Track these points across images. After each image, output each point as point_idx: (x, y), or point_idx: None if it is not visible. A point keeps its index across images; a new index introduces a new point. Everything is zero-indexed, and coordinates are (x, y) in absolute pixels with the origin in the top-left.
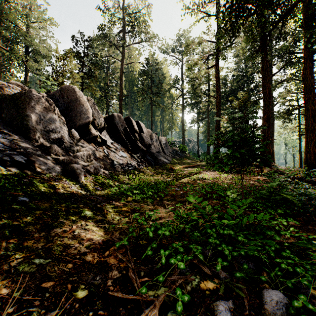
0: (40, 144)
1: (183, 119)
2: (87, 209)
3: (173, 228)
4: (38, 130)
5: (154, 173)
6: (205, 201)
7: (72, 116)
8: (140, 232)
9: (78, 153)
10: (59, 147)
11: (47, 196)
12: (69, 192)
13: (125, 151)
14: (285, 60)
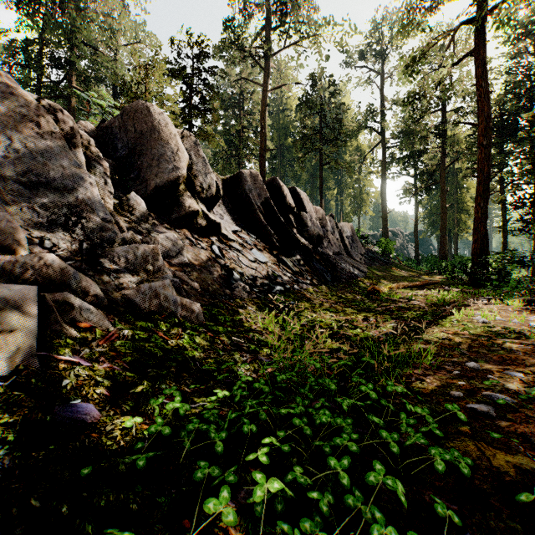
0: None
1: (384, 190)
2: None
3: None
4: None
5: (334, 302)
6: None
7: (141, 167)
8: None
9: (119, 248)
10: (61, 231)
11: None
12: None
13: (265, 249)
14: None
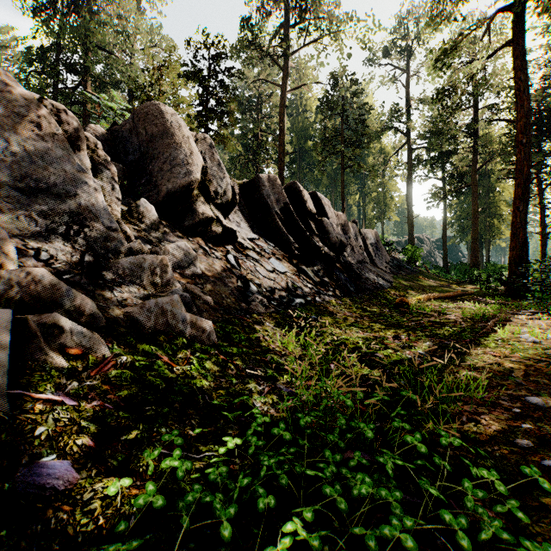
0: None
1: (410, 194)
2: None
3: None
4: None
5: (359, 315)
6: None
7: (153, 172)
8: None
9: (125, 259)
10: (61, 241)
11: None
12: None
13: (284, 258)
14: None
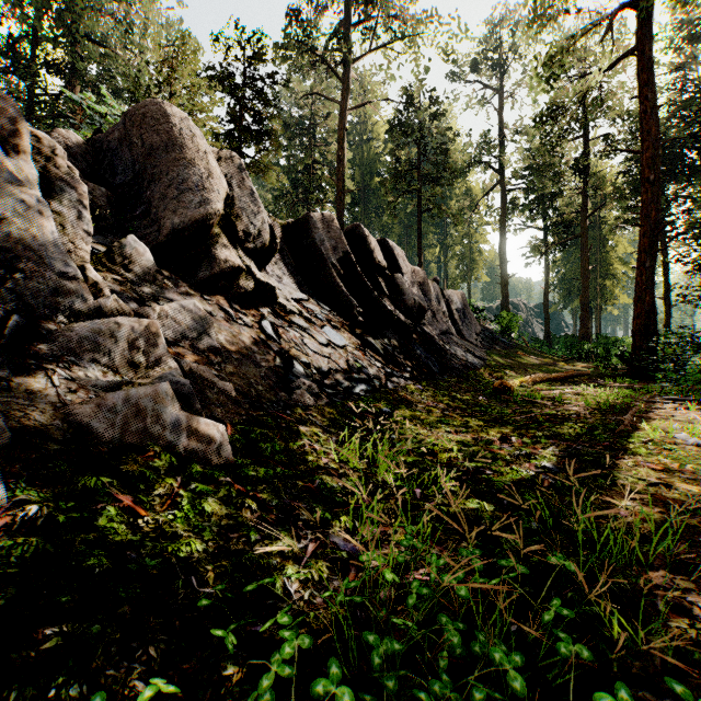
0: None
1: (504, 247)
2: None
3: None
4: None
5: (447, 406)
6: None
7: (152, 200)
8: None
9: (85, 324)
10: None
11: None
12: None
13: (343, 327)
14: None
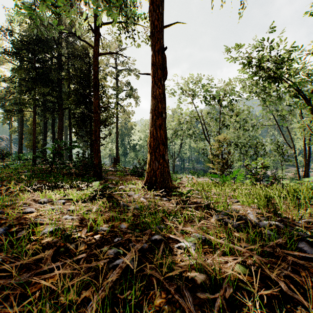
0: None
1: None
2: None
3: None
4: None
5: None
6: None
7: None
8: None
9: None
10: None
11: None
12: None
13: None
14: None
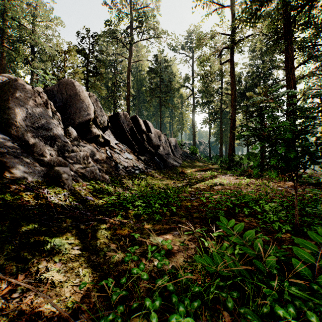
0: (24, 143)
1: (194, 120)
2: (60, 235)
3: (198, 292)
4: (22, 126)
5: (163, 177)
6: (250, 230)
7: (71, 113)
8: (132, 305)
9: (73, 154)
10: (49, 147)
11: (1, 214)
12: (43, 206)
13: (131, 152)
14: (308, 53)
